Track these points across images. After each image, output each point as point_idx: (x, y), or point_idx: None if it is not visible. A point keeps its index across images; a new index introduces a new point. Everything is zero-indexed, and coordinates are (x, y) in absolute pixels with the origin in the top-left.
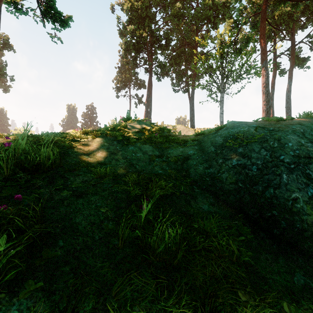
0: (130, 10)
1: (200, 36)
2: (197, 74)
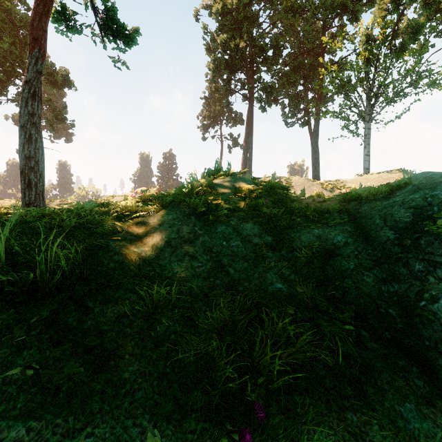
0: (222, 13)
1: (329, 37)
2: (324, 95)
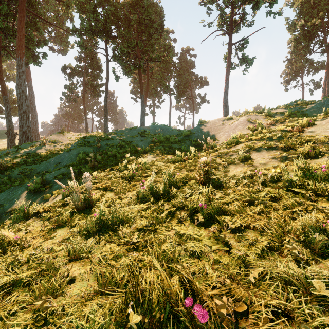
0: (300, 4)
1: None
2: None
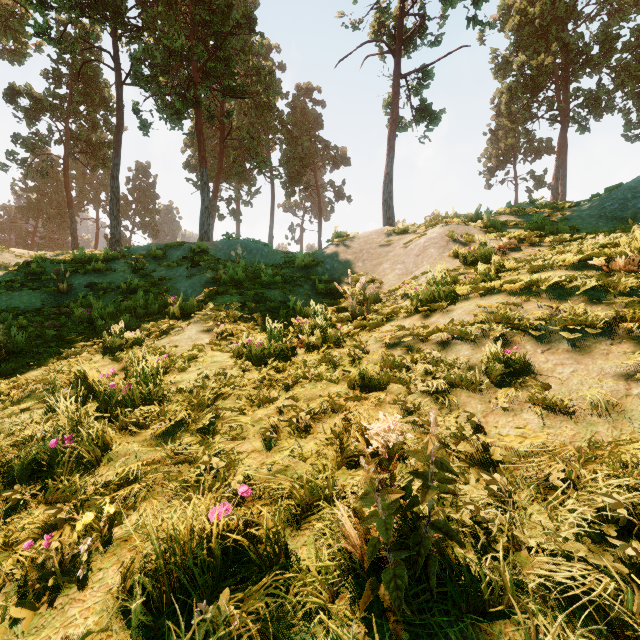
0: (518, 26)
1: None
2: None
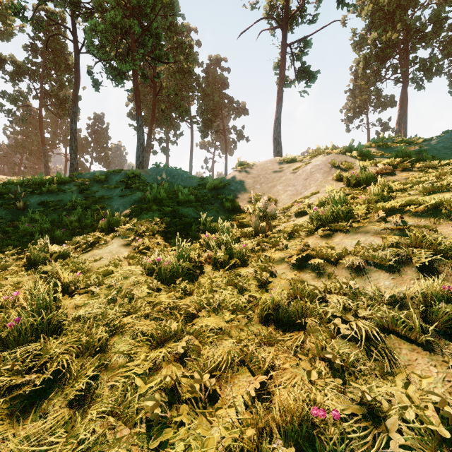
0: (371, 12)
1: None
2: None
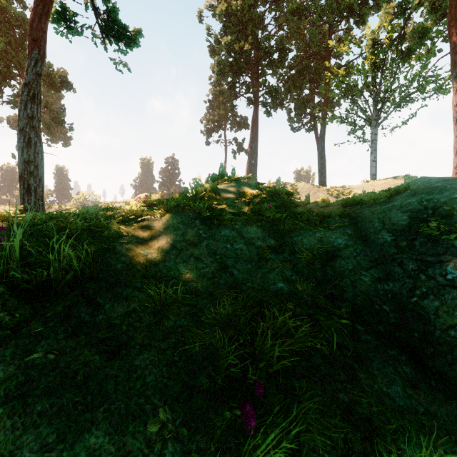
0: (226, 14)
1: (335, 40)
2: (330, 100)
